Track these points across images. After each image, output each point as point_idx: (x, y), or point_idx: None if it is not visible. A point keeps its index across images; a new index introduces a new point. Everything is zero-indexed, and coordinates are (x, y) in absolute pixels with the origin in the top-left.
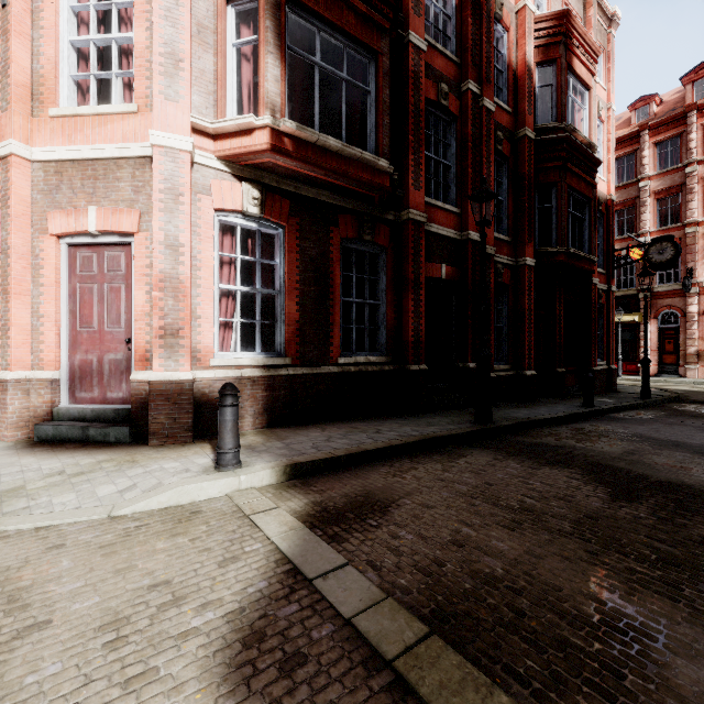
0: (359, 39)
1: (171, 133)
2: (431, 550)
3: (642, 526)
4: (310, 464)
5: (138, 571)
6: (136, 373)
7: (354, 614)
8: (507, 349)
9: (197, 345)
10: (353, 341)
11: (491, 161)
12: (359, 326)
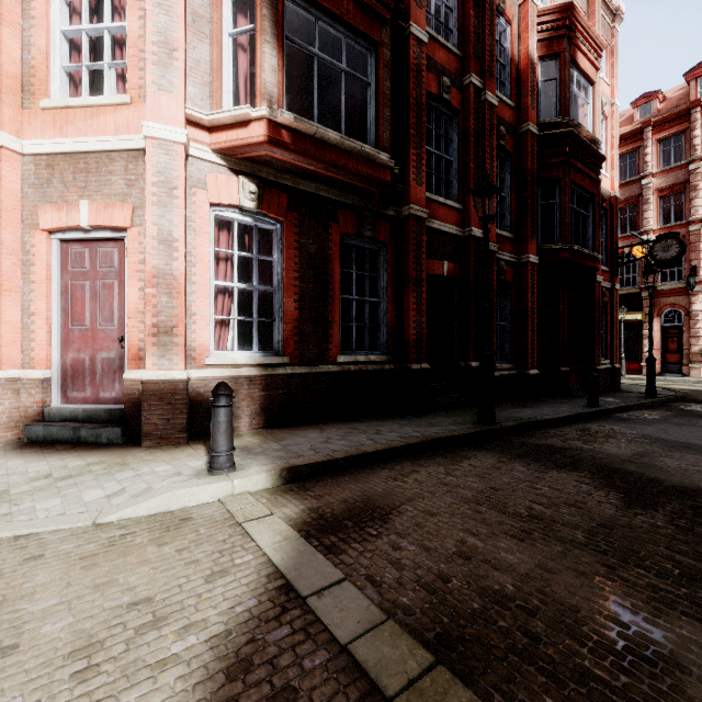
0: (358, 29)
1: (164, 125)
2: (435, 563)
3: (661, 536)
4: (308, 467)
5: (118, 586)
6: (129, 372)
7: (351, 639)
8: (510, 347)
9: (192, 344)
10: (353, 339)
11: (493, 156)
12: (359, 324)
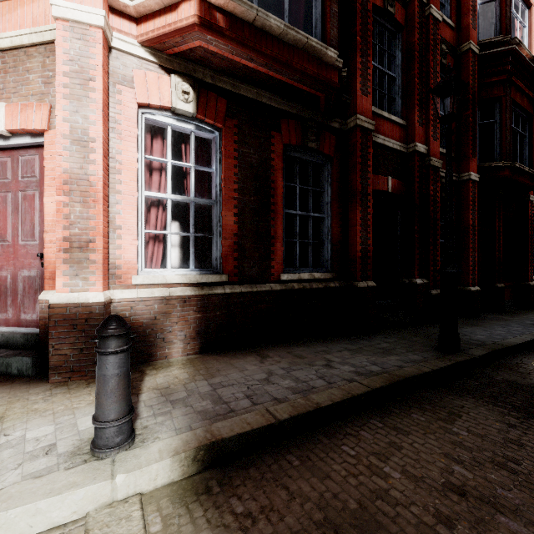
0: None
1: (77, 3)
2: None
3: None
4: (237, 440)
5: None
6: (46, 293)
7: None
8: None
9: (116, 261)
10: (296, 256)
11: (437, 71)
12: (302, 240)
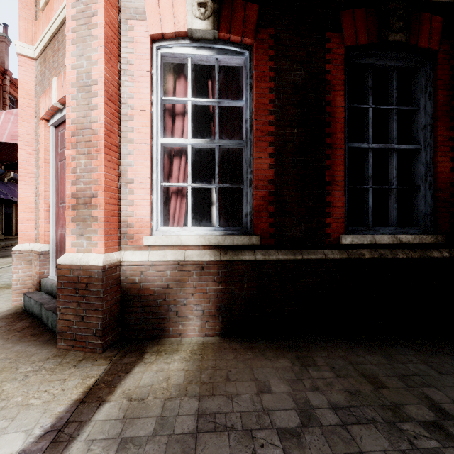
0: None
1: None
2: None
3: None
4: None
5: None
6: None
7: None
8: None
9: (128, 218)
10: (368, 210)
11: None
12: (378, 185)
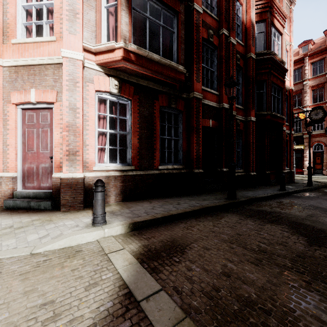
0: (168, 4)
1: (72, 50)
2: (211, 279)
3: None
4: (143, 222)
5: (37, 293)
6: (55, 174)
7: None
8: (242, 161)
9: (86, 160)
10: (166, 158)
11: (234, 69)
12: (168, 150)
